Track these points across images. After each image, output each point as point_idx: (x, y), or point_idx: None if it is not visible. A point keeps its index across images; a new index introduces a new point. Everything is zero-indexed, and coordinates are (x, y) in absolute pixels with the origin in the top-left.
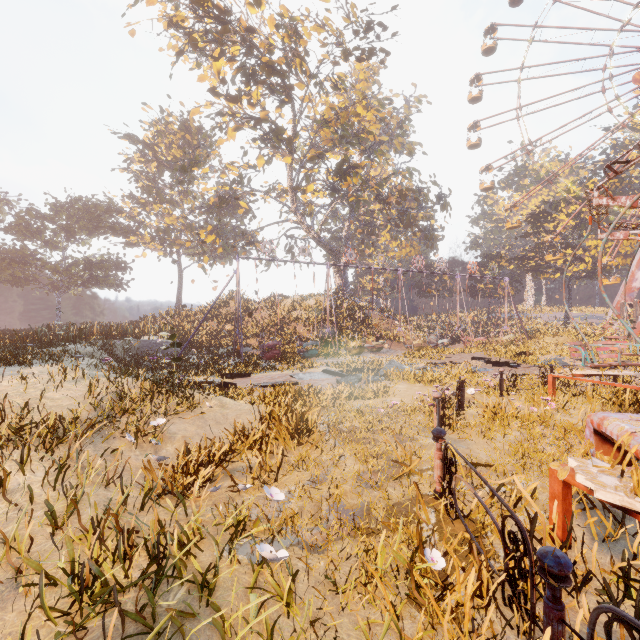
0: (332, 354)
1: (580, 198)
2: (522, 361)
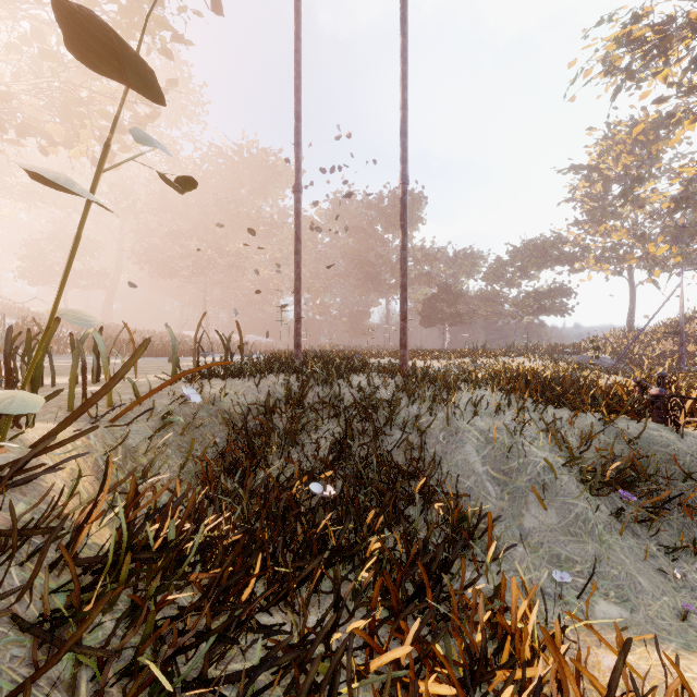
0: None
1: None
2: None
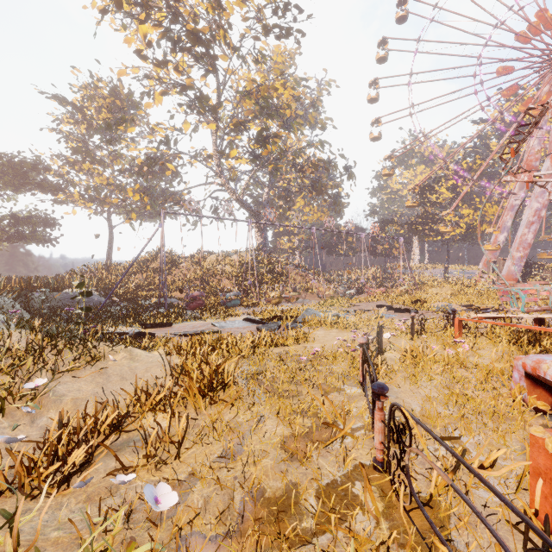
0: (253, 304)
1: (456, 175)
2: (418, 308)
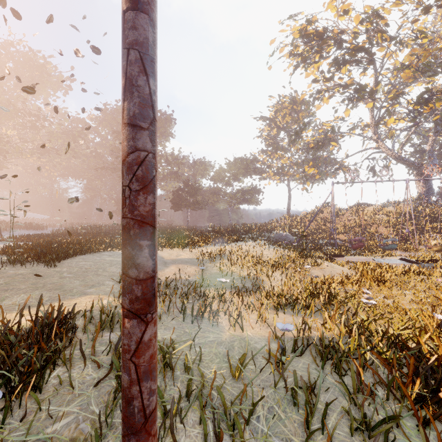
0: (411, 249)
1: None
2: None
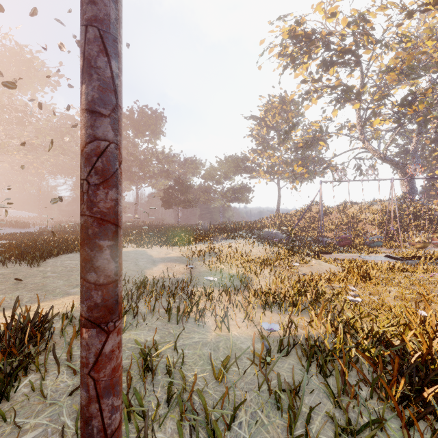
0: (395, 246)
1: None
2: None
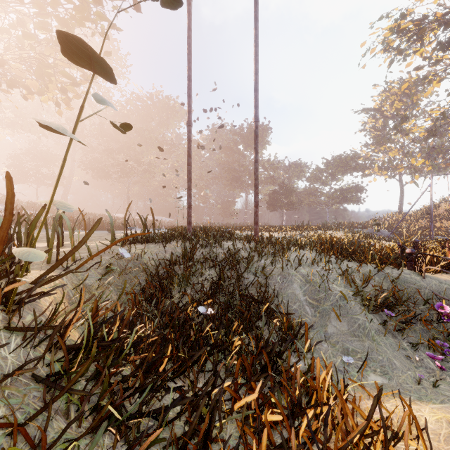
0: None
1: None
2: None
